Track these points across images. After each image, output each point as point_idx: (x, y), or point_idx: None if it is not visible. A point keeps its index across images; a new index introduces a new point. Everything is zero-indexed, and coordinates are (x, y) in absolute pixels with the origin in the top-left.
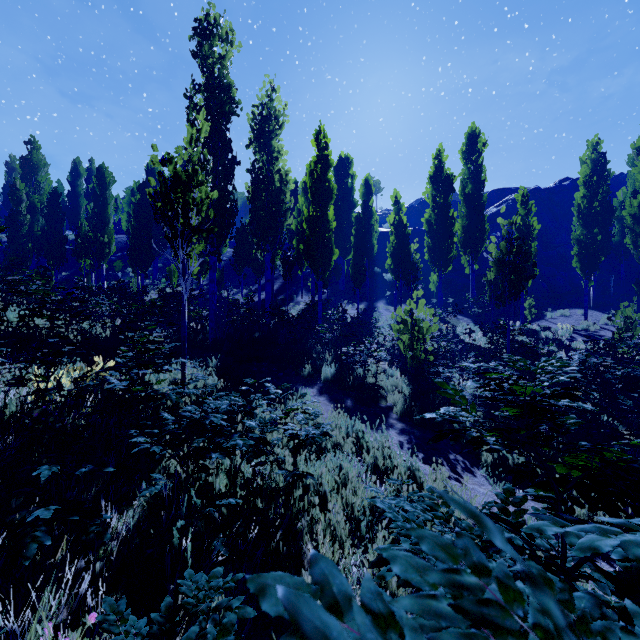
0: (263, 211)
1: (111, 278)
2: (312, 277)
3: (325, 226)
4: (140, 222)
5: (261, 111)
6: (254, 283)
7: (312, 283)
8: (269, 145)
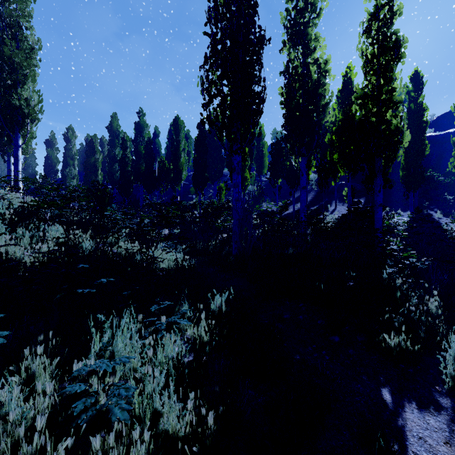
0: (298, 111)
1: (189, 199)
2: (348, 185)
3: (389, 98)
4: (198, 152)
5: (295, 4)
6: (289, 197)
7: (348, 192)
8: (304, 34)
